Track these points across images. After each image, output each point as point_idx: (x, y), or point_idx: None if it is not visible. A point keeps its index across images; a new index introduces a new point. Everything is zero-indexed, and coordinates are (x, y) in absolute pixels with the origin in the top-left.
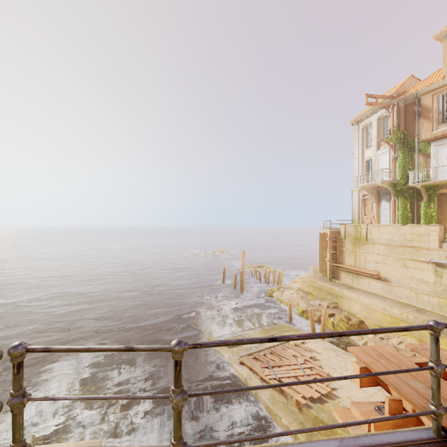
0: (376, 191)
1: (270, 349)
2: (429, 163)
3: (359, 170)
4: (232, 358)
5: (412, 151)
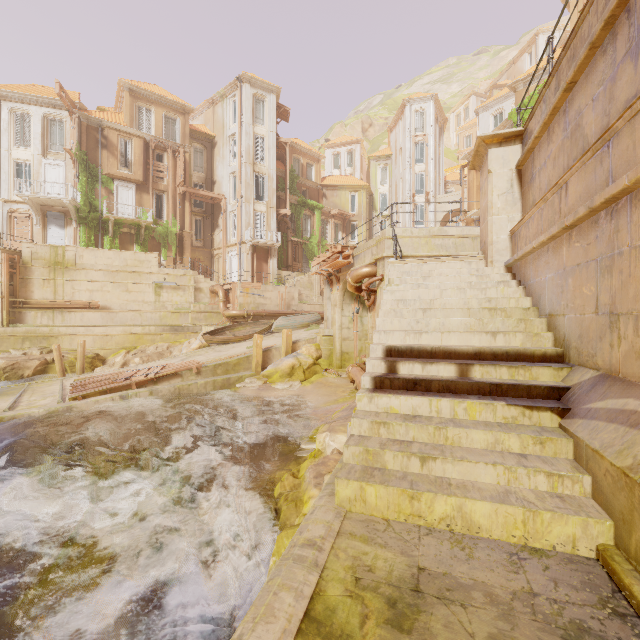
0: (42, 211)
1: (74, 386)
2: (112, 199)
3: (2, 170)
4: (53, 406)
5: (95, 180)
